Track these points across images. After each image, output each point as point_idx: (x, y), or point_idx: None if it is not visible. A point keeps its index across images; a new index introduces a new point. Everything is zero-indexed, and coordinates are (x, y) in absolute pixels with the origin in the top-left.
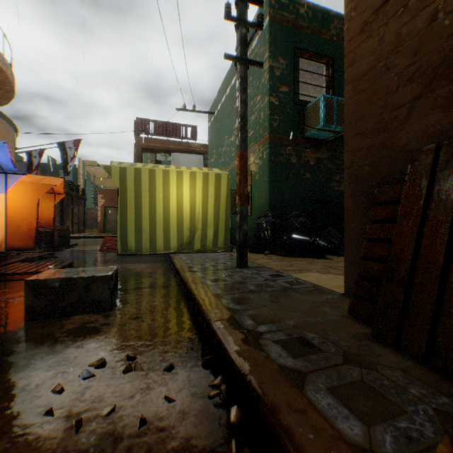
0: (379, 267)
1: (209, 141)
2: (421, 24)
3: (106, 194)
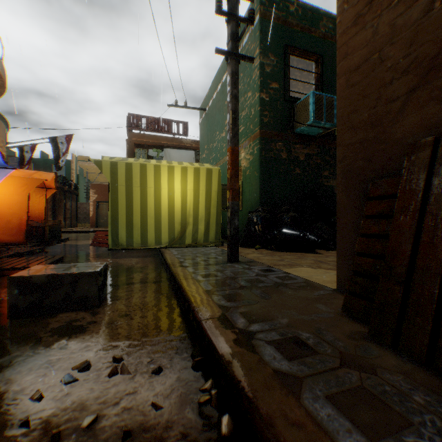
0: (374, 263)
1: (200, 137)
2: (417, 14)
3: (99, 189)
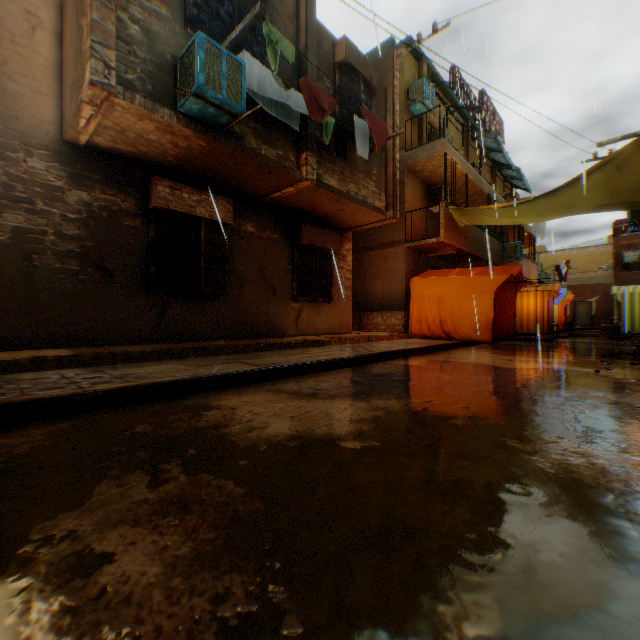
0: None
1: None
2: None
3: (573, 289)
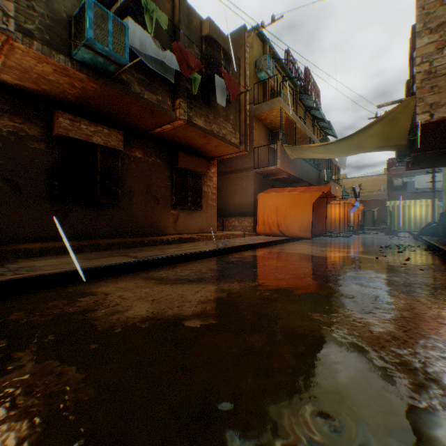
0: None
1: (441, 173)
2: None
3: (364, 203)
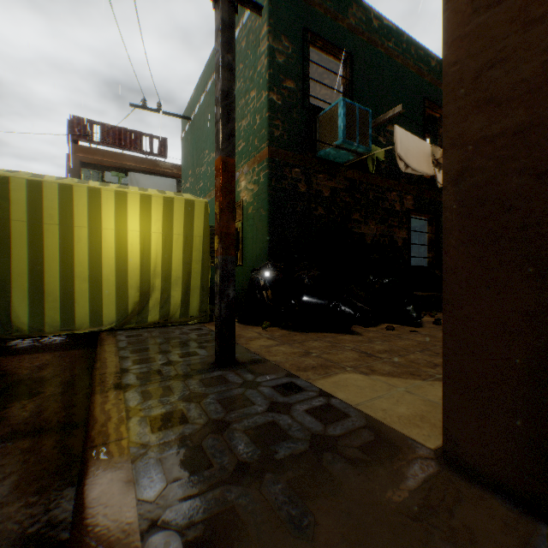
0: None
1: (182, 159)
2: None
3: None
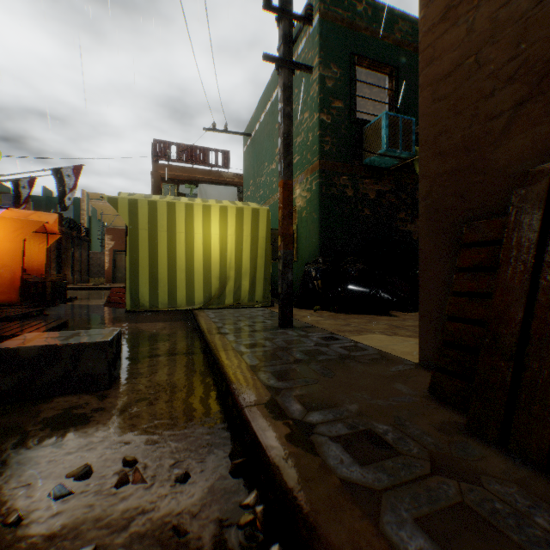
0: (472, 330)
1: (244, 170)
2: (526, 4)
3: (116, 234)
